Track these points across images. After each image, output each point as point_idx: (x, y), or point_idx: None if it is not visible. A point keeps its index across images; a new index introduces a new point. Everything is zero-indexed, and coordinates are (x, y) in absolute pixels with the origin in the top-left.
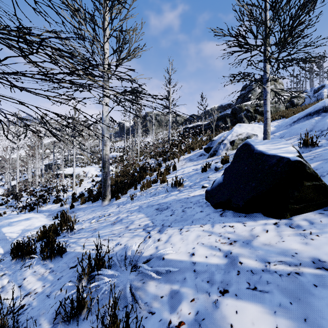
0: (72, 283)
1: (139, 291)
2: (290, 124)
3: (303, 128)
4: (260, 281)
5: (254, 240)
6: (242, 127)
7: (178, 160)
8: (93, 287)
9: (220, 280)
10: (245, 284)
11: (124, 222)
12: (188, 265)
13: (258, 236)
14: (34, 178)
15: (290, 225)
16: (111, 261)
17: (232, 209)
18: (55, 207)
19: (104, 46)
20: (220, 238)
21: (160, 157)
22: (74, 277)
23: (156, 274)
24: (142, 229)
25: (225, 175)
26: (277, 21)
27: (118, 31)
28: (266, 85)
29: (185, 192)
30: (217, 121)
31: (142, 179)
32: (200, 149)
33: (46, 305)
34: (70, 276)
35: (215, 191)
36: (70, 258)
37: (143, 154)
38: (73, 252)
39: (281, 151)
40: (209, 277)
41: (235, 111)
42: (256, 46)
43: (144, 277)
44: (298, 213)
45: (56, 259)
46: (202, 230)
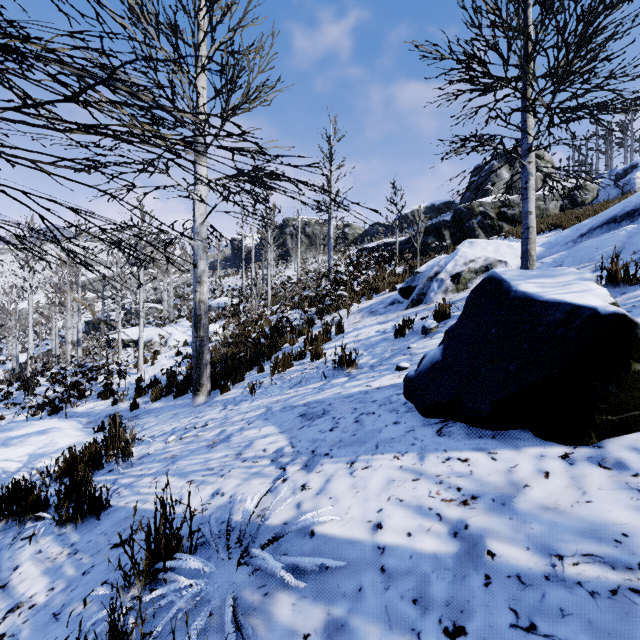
0: (107, 589)
1: (254, 618)
2: (573, 240)
3: (601, 248)
4: (543, 607)
5: (518, 495)
6: (476, 247)
7: (347, 312)
8: (154, 600)
9: (443, 599)
10: (506, 614)
11: (233, 442)
12: (369, 554)
13: (526, 485)
14: (64, 348)
15: (601, 461)
16: (197, 536)
17: (463, 420)
18: (101, 407)
19: (198, 82)
20: (440, 488)
21: (312, 306)
22: (117, 570)
23: (294, 573)
24: (269, 461)
25: (447, 344)
26: (552, 25)
27: (225, 49)
28: (528, 160)
29: (362, 380)
30: (424, 235)
31: (276, 350)
32: (391, 292)
33: (49, 639)
34: (110, 567)
35: (425, 379)
36: (116, 521)
37: (278, 301)
38: (124, 508)
39: (572, 294)
40: (418, 587)
41: (460, 216)
42: (506, 80)
43: (268, 578)
44: (616, 434)
45: (86, 524)
46: (398, 467)
